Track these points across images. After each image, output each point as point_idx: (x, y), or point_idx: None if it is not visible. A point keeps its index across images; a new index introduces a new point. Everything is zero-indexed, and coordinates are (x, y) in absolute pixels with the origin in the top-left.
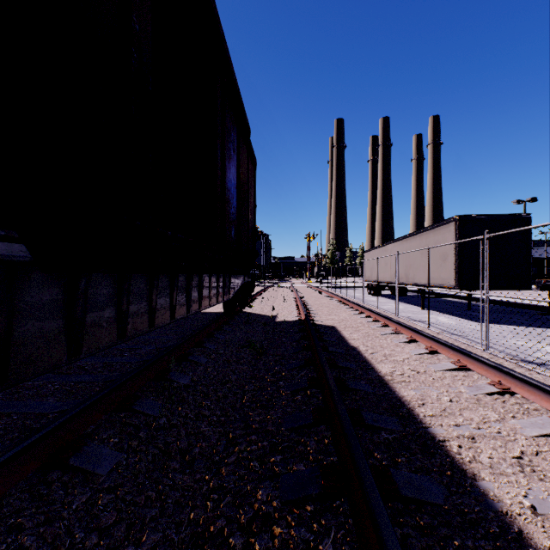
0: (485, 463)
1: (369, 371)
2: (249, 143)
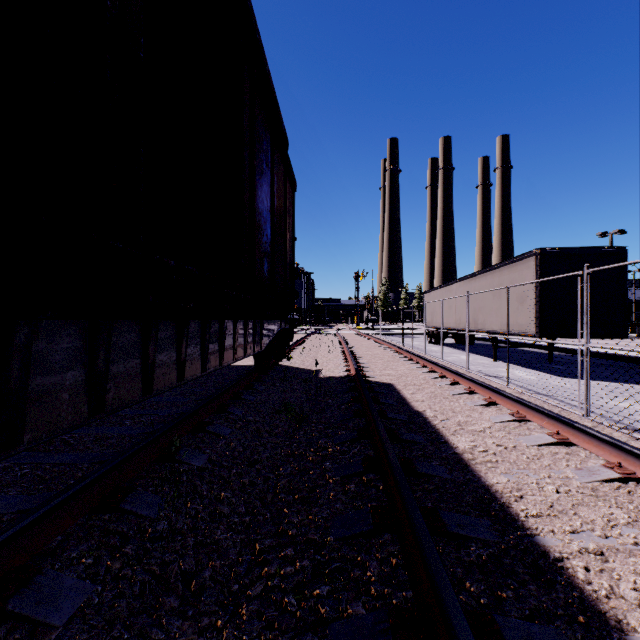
0: (629, 599)
1: (443, 447)
2: (287, 158)
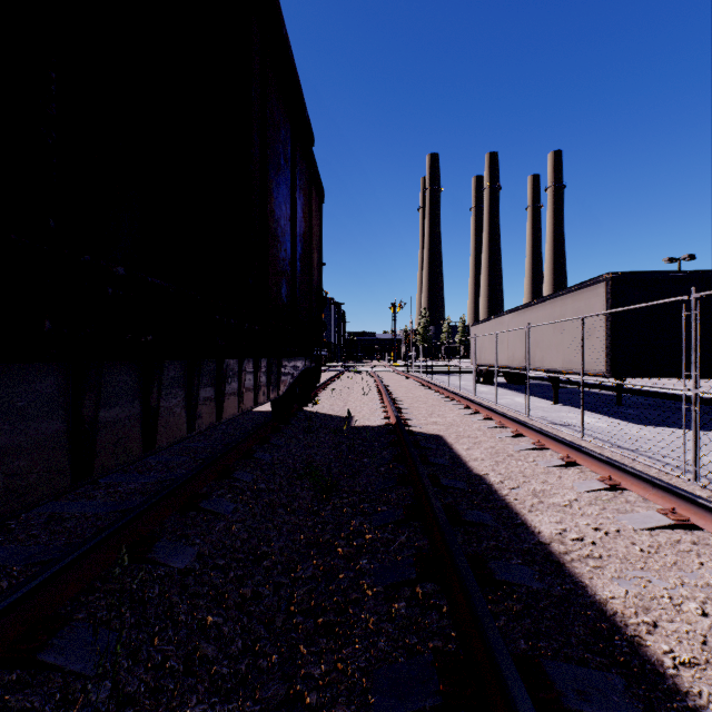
0: None
1: (521, 532)
2: (312, 158)
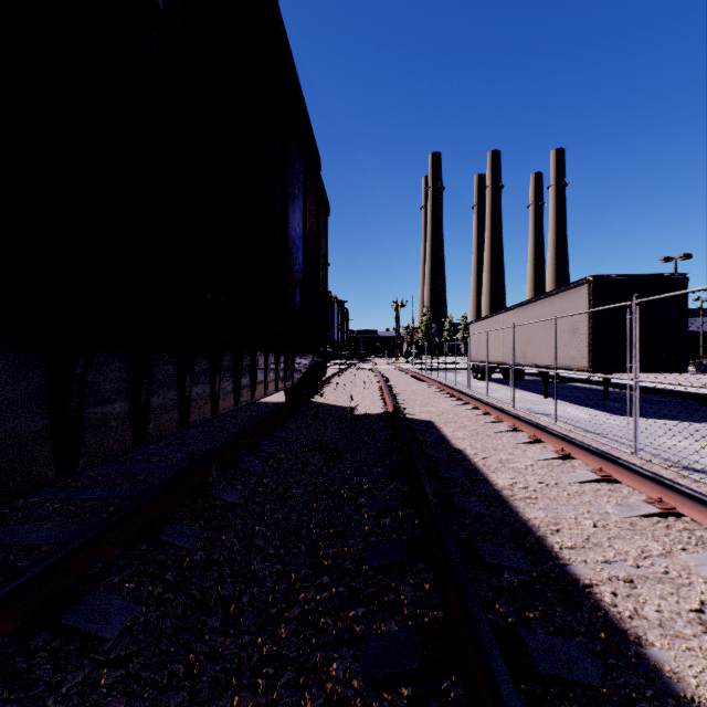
0: (652, 620)
1: (482, 483)
2: (319, 180)
